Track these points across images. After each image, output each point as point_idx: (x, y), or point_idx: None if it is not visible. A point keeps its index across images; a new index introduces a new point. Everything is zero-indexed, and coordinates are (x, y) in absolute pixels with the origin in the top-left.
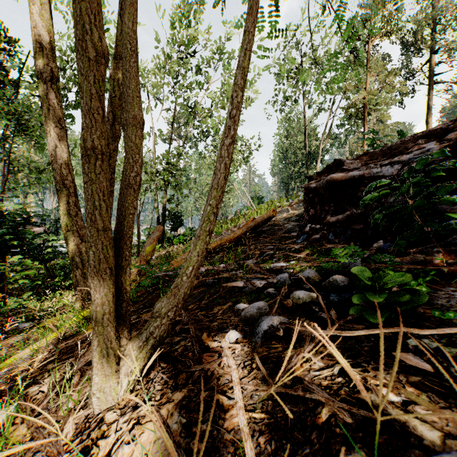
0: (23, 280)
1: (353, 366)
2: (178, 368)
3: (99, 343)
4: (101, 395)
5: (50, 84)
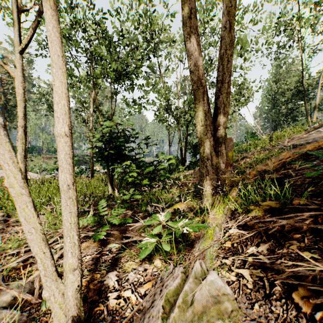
0: (130, 179)
1: None
2: None
3: None
4: None
5: None
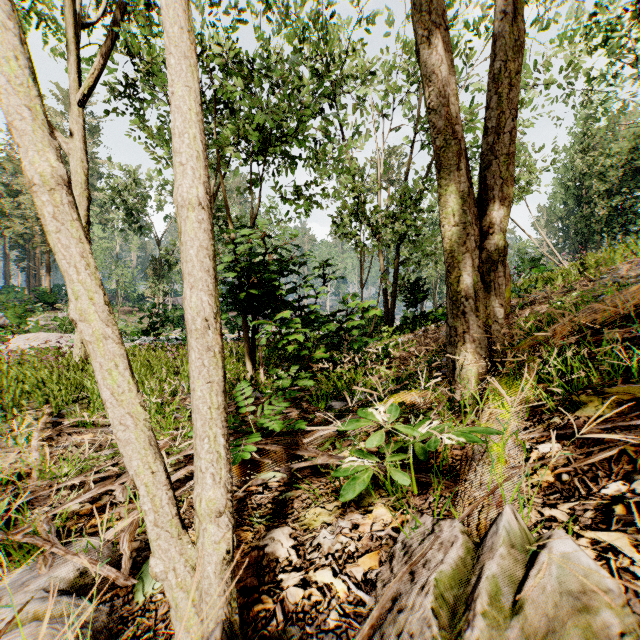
0: (292, 346)
1: None
2: None
3: None
4: None
5: None
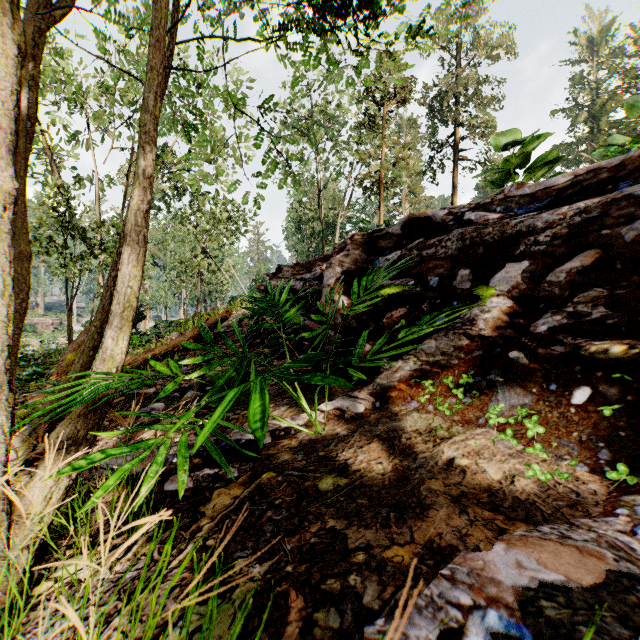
0: None
1: (176, 431)
2: None
3: None
4: None
5: None
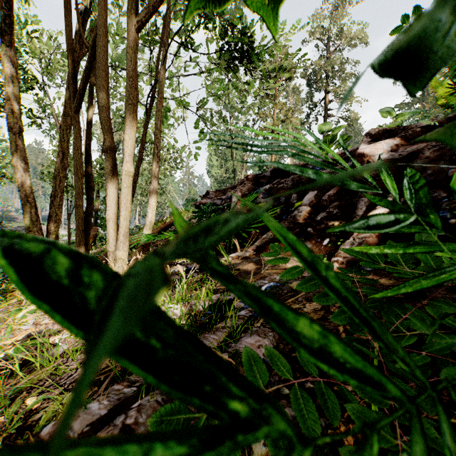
0: None
1: None
2: None
3: None
4: None
5: (19, 136)
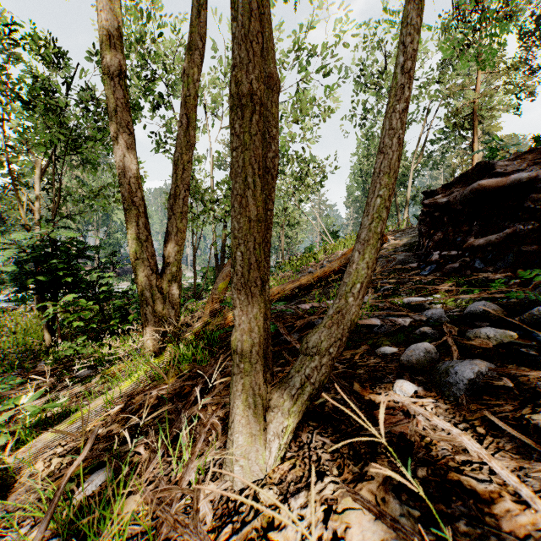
0: (77, 322)
1: None
2: (343, 429)
3: (244, 388)
4: (245, 462)
5: (118, 80)
